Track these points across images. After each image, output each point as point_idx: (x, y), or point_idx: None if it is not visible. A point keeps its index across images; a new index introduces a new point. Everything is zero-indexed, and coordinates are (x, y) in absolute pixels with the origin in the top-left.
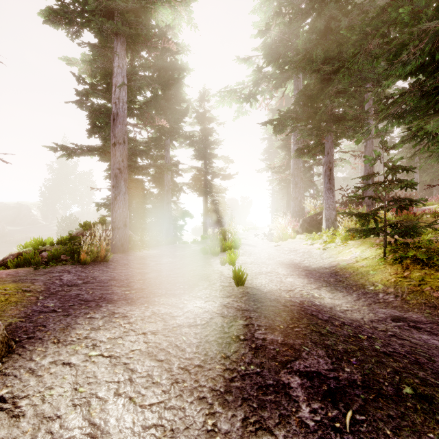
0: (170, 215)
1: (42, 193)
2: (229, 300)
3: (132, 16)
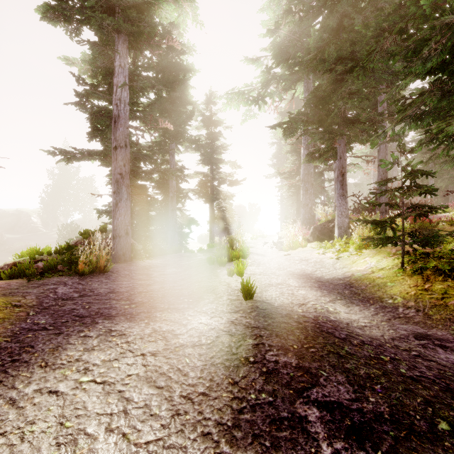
0: (175, 223)
1: (42, 199)
2: (237, 316)
3: (134, 12)
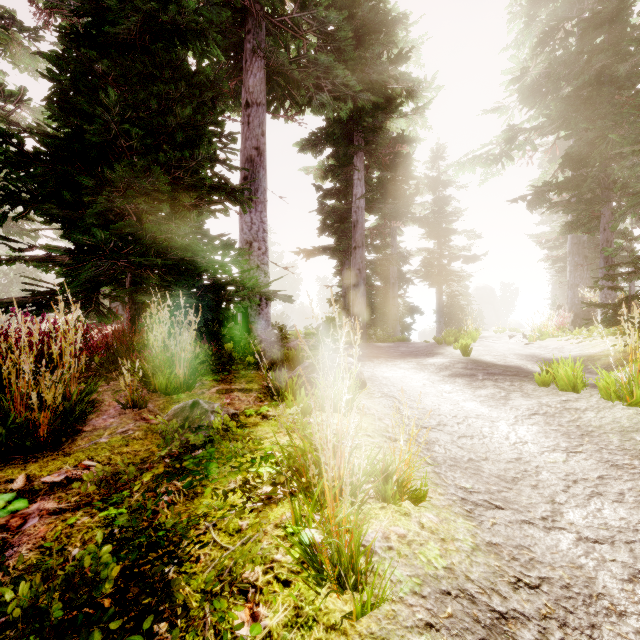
0: (396, 311)
1: None
2: (456, 359)
3: (371, 135)
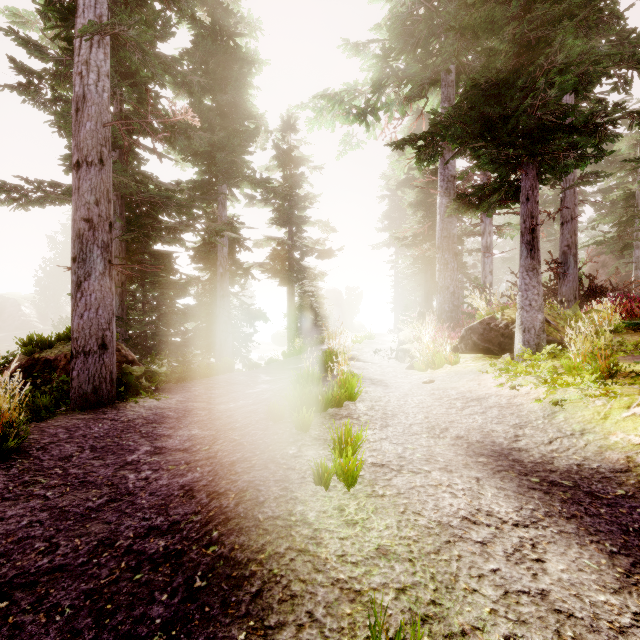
0: (227, 318)
1: (38, 280)
2: None
3: None
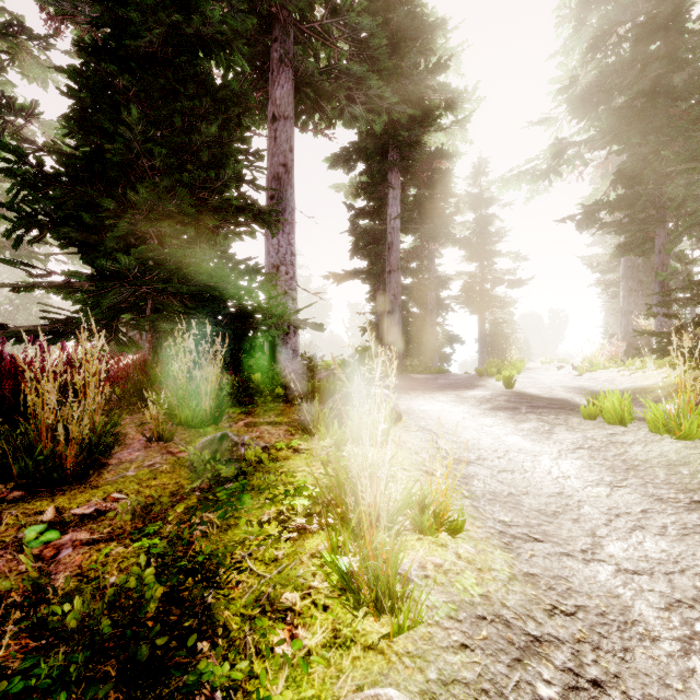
0: (435, 341)
1: None
2: (498, 392)
3: (407, 150)
